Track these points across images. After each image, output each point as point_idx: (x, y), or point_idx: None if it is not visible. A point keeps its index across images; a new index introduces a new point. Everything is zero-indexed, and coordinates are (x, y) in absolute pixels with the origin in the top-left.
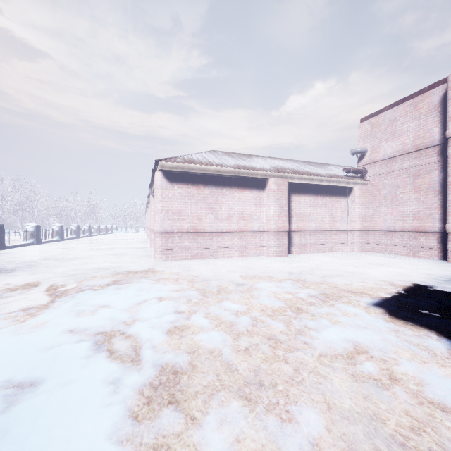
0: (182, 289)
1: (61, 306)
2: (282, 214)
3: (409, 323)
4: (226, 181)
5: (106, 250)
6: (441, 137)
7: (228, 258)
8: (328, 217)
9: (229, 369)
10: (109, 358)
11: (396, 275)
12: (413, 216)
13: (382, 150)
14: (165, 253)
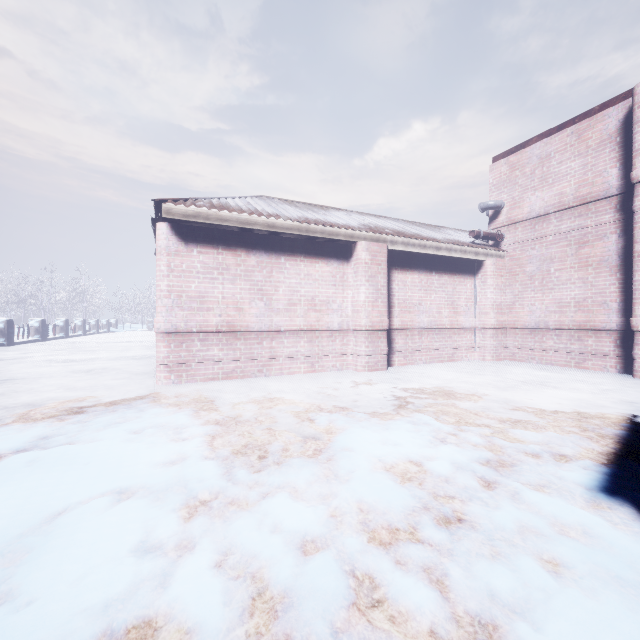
0: (185, 458)
1: None
2: (378, 301)
3: None
4: (286, 244)
5: (79, 363)
6: (621, 182)
7: (289, 375)
8: (448, 307)
9: None
10: None
11: (579, 406)
12: (576, 306)
13: (527, 204)
14: (176, 369)
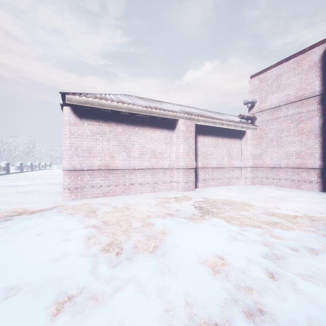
0: (67, 255)
1: None
2: (190, 152)
3: None
4: (138, 120)
5: (22, 187)
6: (321, 88)
7: (141, 194)
8: (227, 156)
9: None
10: None
11: (307, 213)
12: (296, 155)
13: (269, 101)
14: (74, 191)
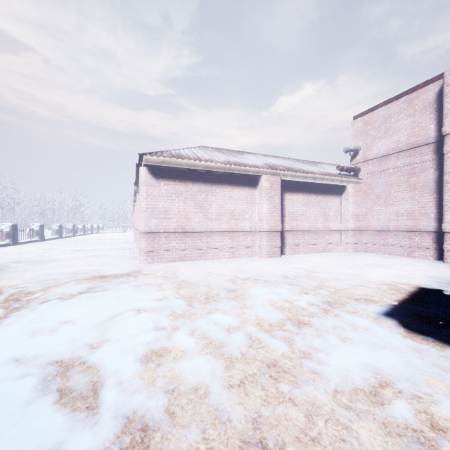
0: (166, 297)
1: (15, 323)
2: (275, 213)
3: (429, 339)
4: (216, 178)
5: (88, 251)
6: (436, 134)
7: (218, 259)
8: (322, 216)
9: (219, 419)
10: (56, 405)
11: (396, 278)
12: (407, 215)
13: (375, 148)
14: (151, 255)
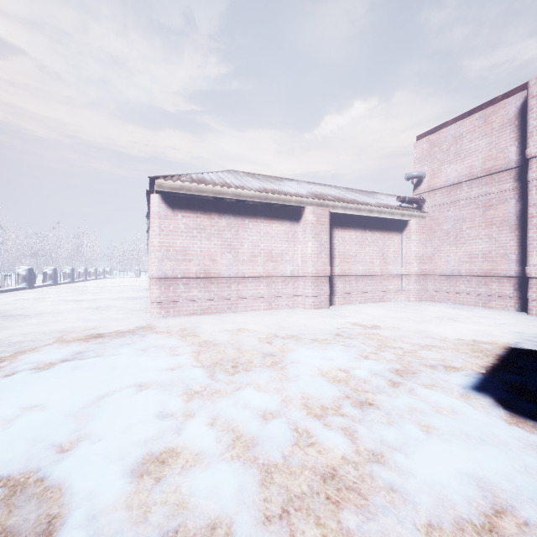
0: (180, 366)
1: None
2: (322, 254)
3: None
4: (249, 209)
5: (87, 302)
6: (519, 157)
7: (252, 312)
8: (379, 258)
9: None
10: None
11: (476, 335)
12: (483, 257)
13: (444, 174)
14: (165, 306)
